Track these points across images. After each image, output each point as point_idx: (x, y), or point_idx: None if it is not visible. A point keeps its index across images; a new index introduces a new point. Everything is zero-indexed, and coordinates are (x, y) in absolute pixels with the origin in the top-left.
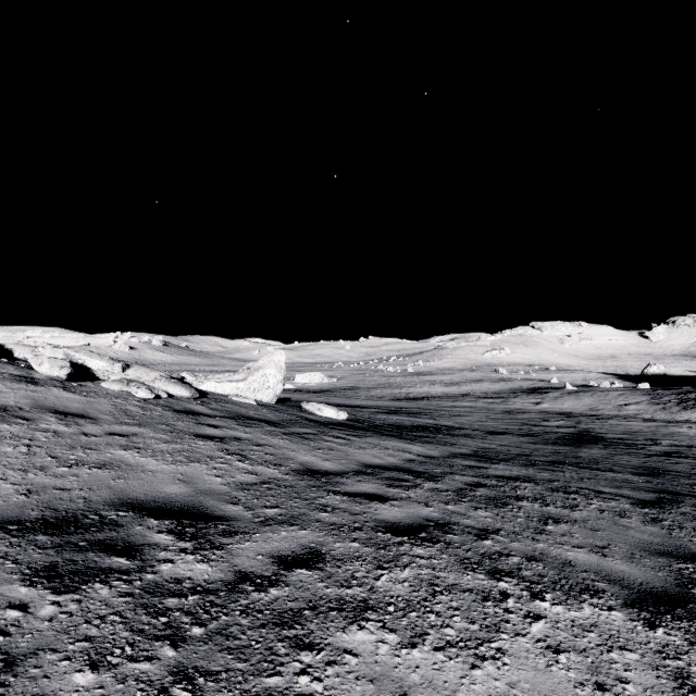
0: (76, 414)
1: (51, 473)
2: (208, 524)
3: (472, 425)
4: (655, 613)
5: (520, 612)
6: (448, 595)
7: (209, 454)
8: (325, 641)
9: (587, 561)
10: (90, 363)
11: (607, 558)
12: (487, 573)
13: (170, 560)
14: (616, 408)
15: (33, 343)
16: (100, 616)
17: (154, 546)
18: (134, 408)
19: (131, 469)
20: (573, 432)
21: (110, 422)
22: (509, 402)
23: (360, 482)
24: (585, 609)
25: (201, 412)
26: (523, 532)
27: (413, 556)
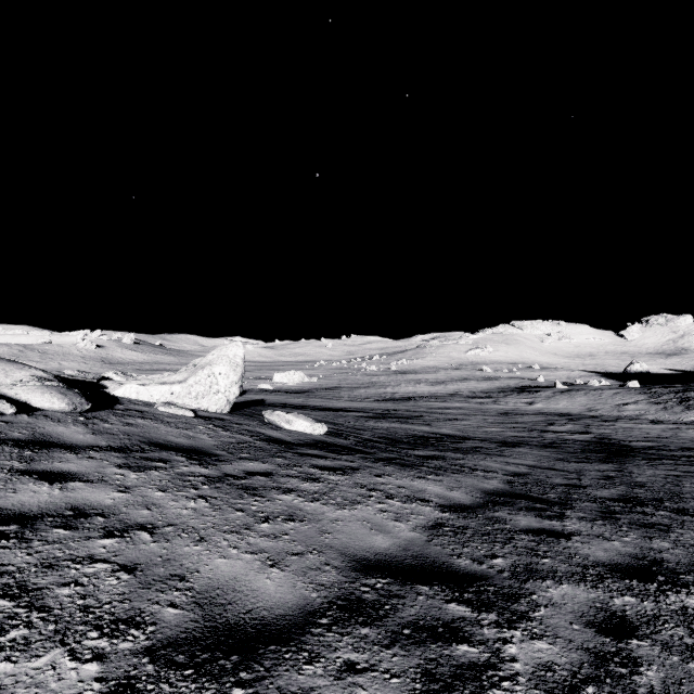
0: None
1: None
2: None
3: (475, 433)
4: None
5: None
6: None
7: None
8: None
9: None
10: None
11: None
12: None
13: None
14: (614, 408)
15: None
16: None
17: None
18: None
19: None
20: (592, 439)
21: None
22: (501, 402)
23: (349, 679)
24: None
25: (63, 441)
26: None
27: None
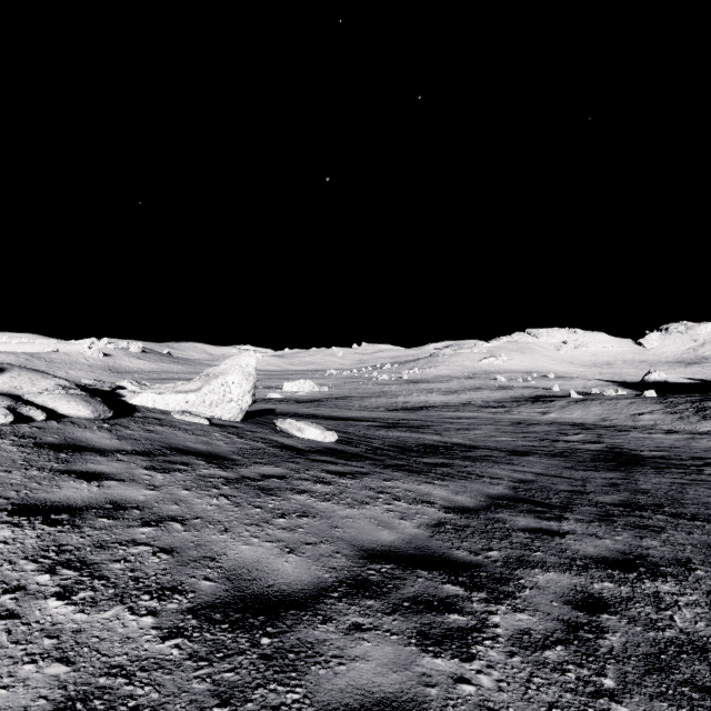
0: None
1: None
2: None
3: (486, 442)
4: None
5: None
6: None
7: None
8: None
9: None
10: None
11: None
12: None
13: None
14: (629, 418)
15: None
16: None
17: None
18: None
19: None
20: (603, 449)
21: None
22: (514, 412)
23: (356, 635)
24: None
25: (93, 445)
26: None
27: None
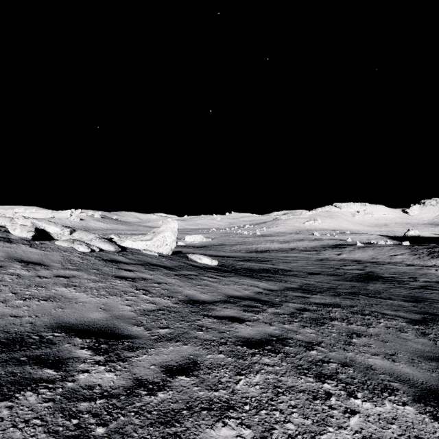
0: (35, 263)
1: (10, 305)
2: (117, 342)
3: (298, 269)
4: (436, 407)
5: (340, 408)
6: (288, 395)
7: (123, 289)
8: (197, 436)
9: (383, 366)
10: (49, 229)
11: (396, 363)
12: (315, 377)
13: (86, 370)
14: (388, 257)
15: (12, 215)
16: (25, 420)
17: (76, 359)
18: (76, 258)
19: (67, 301)
20: (362, 273)
21: (58, 268)
22: (321, 254)
23: (225, 308)
24: (386, 405)
25: (121, 261)
26: (337, 344)
27: (262, 364)
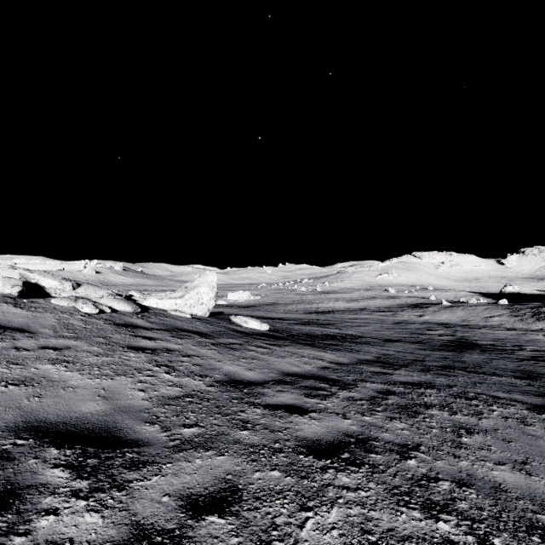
0: (16, 329)
1: None
2: (115, 453)
3: (371, 334)
4: None
5: None
6: None
7: (137, 366)
8: None
9: (516, 483)
10: (43, 282)
11: (533, 477)
12: (422, 509)
13: (54, 510)
14: (483, 319)
15: None
16: None
17: (42, 488)
18: (77, 322)
19: (51, 385)
20: (453, 339)
21: (48, 336)
22: (398, 315)
23: (280, 392)
24: None
25: (140, 325)
26: (442, 446)
27: (339, 487)
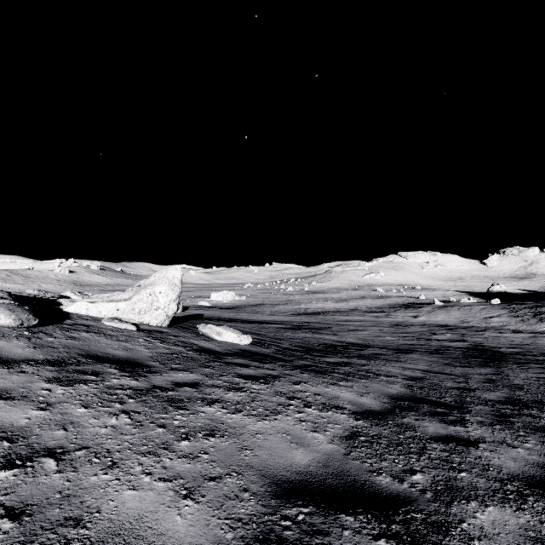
0: None
1: None
2: None
3: (374, 341)
4: None
5: None
6: None
7: None
8: None
9: None
10: None
11: None
12: None
13: None
14: (482, 320)
15: None
16: None
17: None
18: None
19: None
20: (469, 346)
21: None
22: (392, 316)
23: None
24: None
25: None
26: None
27: None
